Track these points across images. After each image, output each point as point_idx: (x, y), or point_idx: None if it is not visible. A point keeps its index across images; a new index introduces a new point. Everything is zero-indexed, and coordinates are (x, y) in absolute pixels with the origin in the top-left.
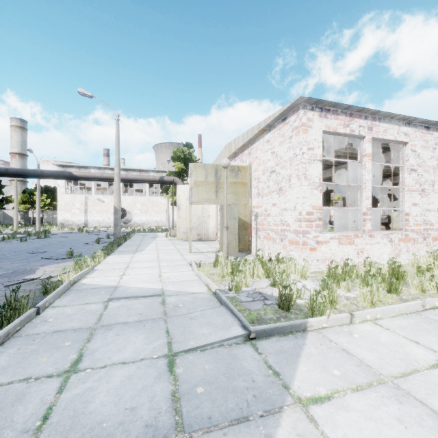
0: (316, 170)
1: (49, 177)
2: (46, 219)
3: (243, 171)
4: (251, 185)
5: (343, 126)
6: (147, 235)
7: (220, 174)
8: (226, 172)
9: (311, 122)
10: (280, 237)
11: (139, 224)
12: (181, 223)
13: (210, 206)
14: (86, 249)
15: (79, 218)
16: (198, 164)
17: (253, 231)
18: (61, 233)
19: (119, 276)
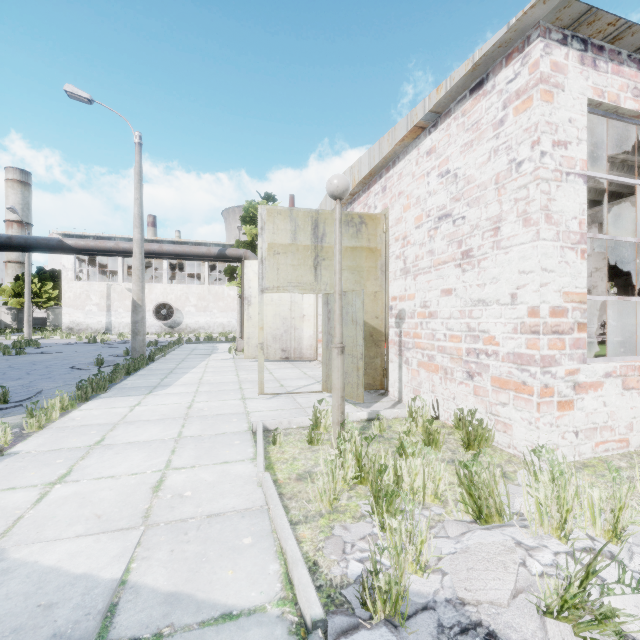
0: (573, 199)
1: (25, 249)
2: (53, 320)
3: (372, 224)
4: (388, 254)
5: (632, 94)
6: (199, 348)
7: (324, 231)
8: (339, 208)
9: (560, 73)
10: (467, 369)
11: (193, 329)
12: (253, 329)
13: (305, 298)
14: (61, 382)
15: (98, 320)
16: (278, 209)
17: (392, 349)
18: (57, 345)
19: (41, 489)
